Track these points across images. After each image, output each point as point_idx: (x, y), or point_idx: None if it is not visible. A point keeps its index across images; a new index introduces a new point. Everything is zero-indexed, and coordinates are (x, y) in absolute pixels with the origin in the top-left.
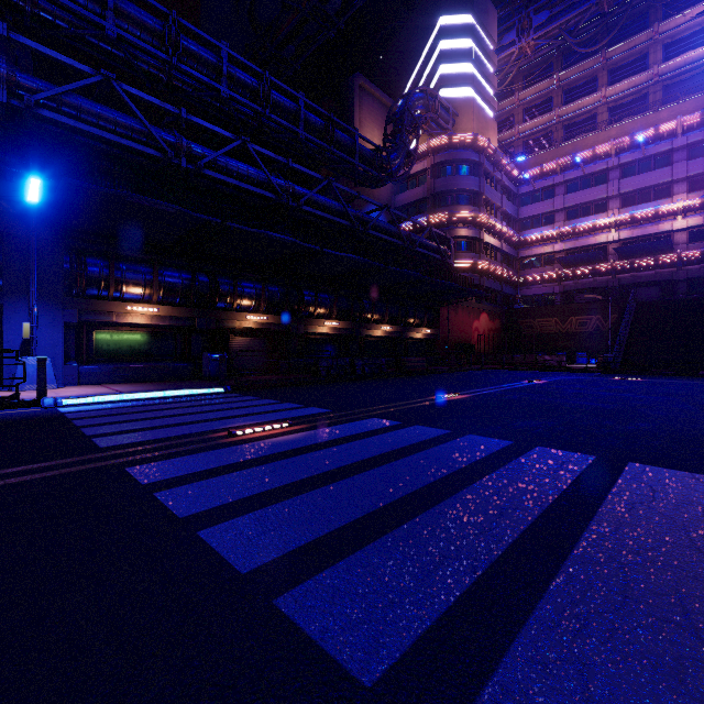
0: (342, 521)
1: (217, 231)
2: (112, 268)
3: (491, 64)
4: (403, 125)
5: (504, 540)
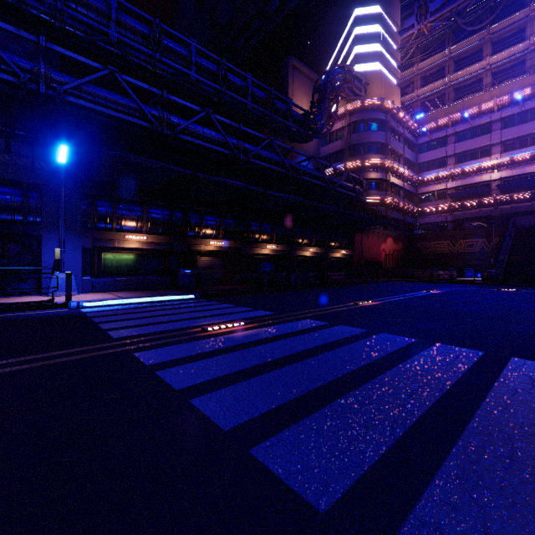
0: (292, 396)
1: (189, 180)
2: (115, 208)
3: (395, 43)
4: (326, 94)
5: (415, 414)
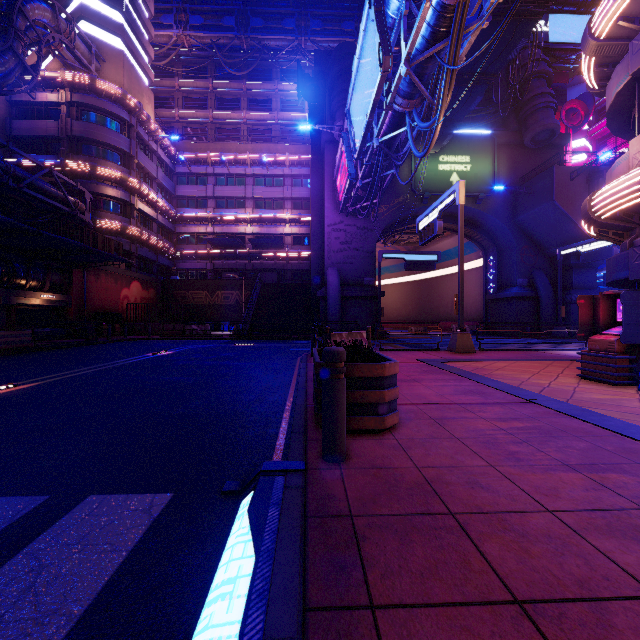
0: None
1: None
2: None
3: (146, 31)
4: (11, 26)
5: None
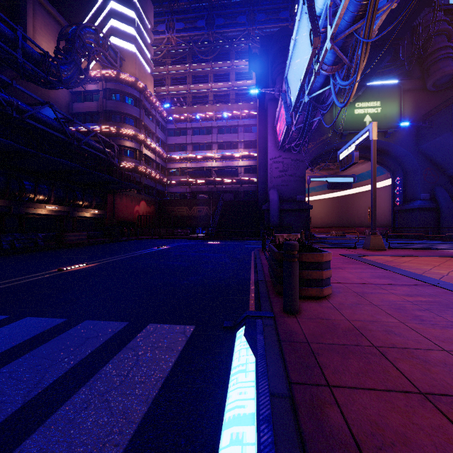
0: None
1: None
2: None
3: (149, 37)
4: (74, 46)
5: None
